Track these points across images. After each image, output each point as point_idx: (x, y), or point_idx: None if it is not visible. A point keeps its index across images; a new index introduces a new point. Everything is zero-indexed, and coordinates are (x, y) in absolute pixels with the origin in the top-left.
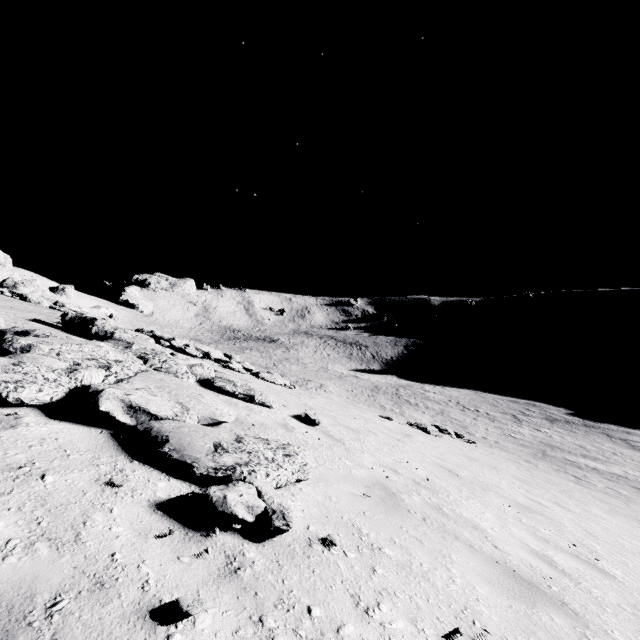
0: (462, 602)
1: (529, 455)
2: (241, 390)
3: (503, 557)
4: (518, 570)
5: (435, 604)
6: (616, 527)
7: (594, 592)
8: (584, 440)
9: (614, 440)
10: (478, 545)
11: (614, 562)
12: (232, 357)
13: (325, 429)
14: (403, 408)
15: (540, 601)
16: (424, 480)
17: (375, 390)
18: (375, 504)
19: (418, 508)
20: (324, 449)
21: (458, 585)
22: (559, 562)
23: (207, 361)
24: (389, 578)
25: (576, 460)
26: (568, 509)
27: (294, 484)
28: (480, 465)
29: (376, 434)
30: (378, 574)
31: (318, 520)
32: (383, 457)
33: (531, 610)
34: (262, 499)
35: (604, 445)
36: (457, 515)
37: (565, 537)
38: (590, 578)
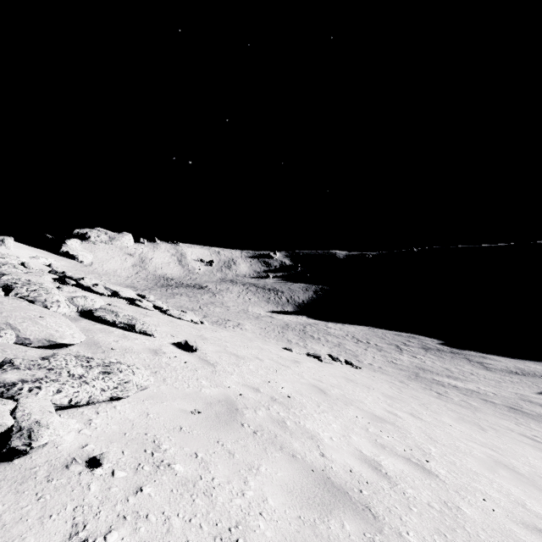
0: (237, 518)
1: (404, 377)
2: (122, 320)
3: (325, 465)
4: (334, 477)
5: (197, 524)
6: (458, 432)
7: (408, 493)
8: (450, 364)
9: (473, 363)
10: (303, 454)
11: (443, 462)
12: (145, 297)
13: (204, 355)
14: (307, 342)
15: (340, 508)
16: (284, 397)
17: (285, 327)
18: (204, 419)
19: (256, 422)
20: (185, 371)
21: (246, 498)
22: (386, 466)
23: (116, 299)
24: (154, 498)
25: (441, 380)
26: (420, 418)
27: (110, 402)
28: (355, 385)
29: (262, 360)
30: (142, 494)
31: (108, 438)
32: (252, 378)
33: (322, 519)
34: (13, 416)
35: (465, 367)
36: (299, 427)
37: (405, 442)
38: (411, 479)
